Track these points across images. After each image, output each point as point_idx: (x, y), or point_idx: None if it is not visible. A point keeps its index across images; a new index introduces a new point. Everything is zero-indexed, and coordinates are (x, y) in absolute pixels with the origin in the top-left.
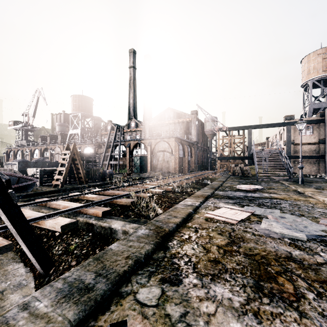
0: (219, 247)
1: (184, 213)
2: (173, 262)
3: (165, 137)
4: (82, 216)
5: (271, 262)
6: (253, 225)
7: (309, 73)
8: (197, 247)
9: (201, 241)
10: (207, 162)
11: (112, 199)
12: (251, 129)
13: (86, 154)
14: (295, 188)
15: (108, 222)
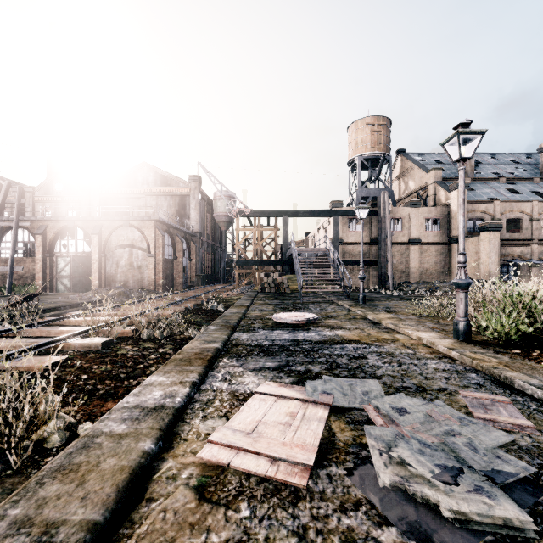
0: None
1: (111, 481)
2: None
3: (134, 217)
4: None
5: None
6: (356, 474)
7: (357, 147)
8: None
9: None
10: (218, 270)
11: None
12: (288, 216)
13: None
14: (362, 313)
15: None
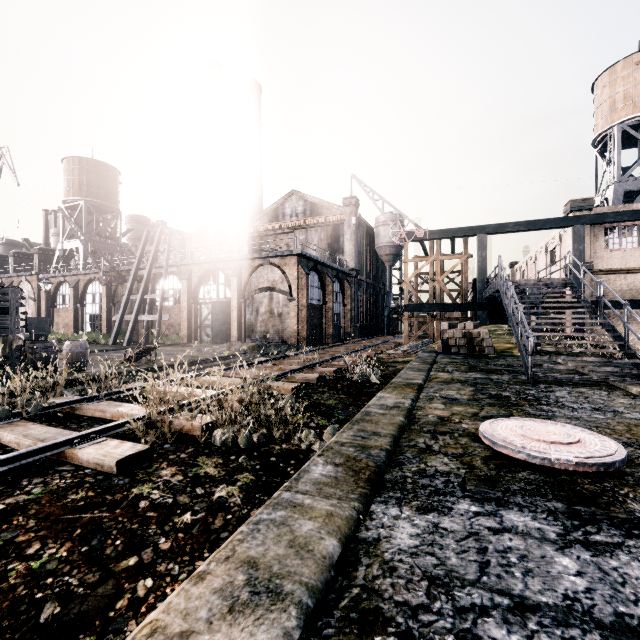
0: None
1: None
2: None
3: (274, 253)
4: None
5: None
6: None
7: (614, 109)
8: None
9: None
10: (381, 318)
11: None
12: (486, 233)
13: None
14: None
15: None
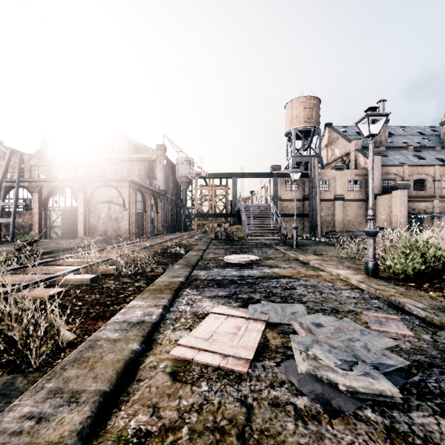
0: None
1: (112, 368)
2: None
3: (112, 179)
4: None
5: None
6: (282, 365)
7: (292, 121)
8: None
9: None
10: (180, 221)
11: None
12: (236, 177)
13: None
14: (294, 255)
15: None
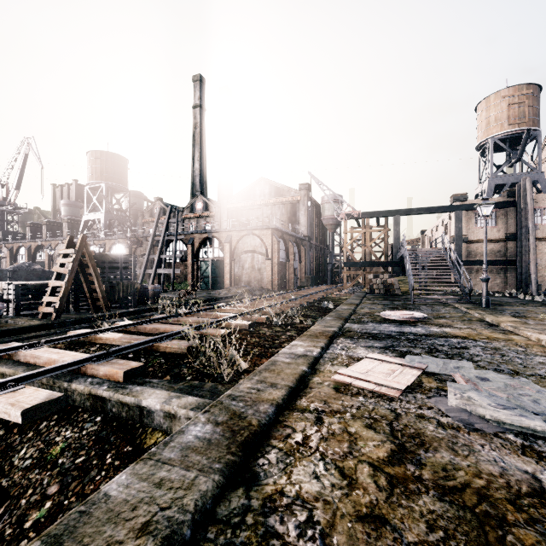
0: (375, 466)
1: (292, 376)
2: (268, 529)
3: (256, 227)
4: (82, 381)
5: (505, 512)
6: (433, 399)
7: (488, 127)
8: (326, 470)
9: (333, 452)
10: (325, 271)
11: (150, 341)
12: (399, 215)
13: (109, 255)
14: (479, 315)
15: (135, 393)
